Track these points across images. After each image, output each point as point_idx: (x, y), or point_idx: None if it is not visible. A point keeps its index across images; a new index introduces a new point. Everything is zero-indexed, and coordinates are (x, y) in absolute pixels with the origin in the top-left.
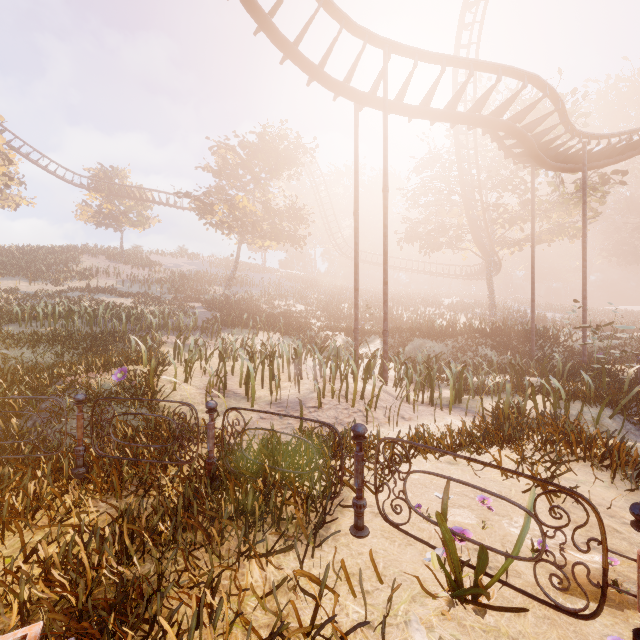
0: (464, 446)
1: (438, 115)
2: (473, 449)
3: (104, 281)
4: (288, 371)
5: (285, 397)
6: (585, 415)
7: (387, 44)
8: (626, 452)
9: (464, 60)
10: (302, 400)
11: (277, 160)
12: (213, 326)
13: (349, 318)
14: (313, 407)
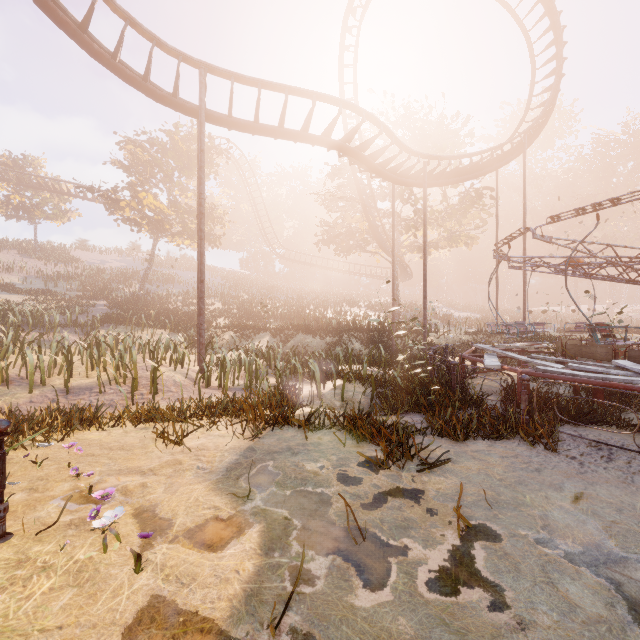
0: (170, 416)
1: (267, 132)
2: (192, 419)
3: (5, 277)
4: (104, 362)
5: (80, 385)
6: (345, 393)
7: (202, 66)
8: (284, 414)
9: (279, 86)
10: (94, 387)
11: (188, 159)
12: (92, 323)
13: (259, 316)
14: (97, 392)
